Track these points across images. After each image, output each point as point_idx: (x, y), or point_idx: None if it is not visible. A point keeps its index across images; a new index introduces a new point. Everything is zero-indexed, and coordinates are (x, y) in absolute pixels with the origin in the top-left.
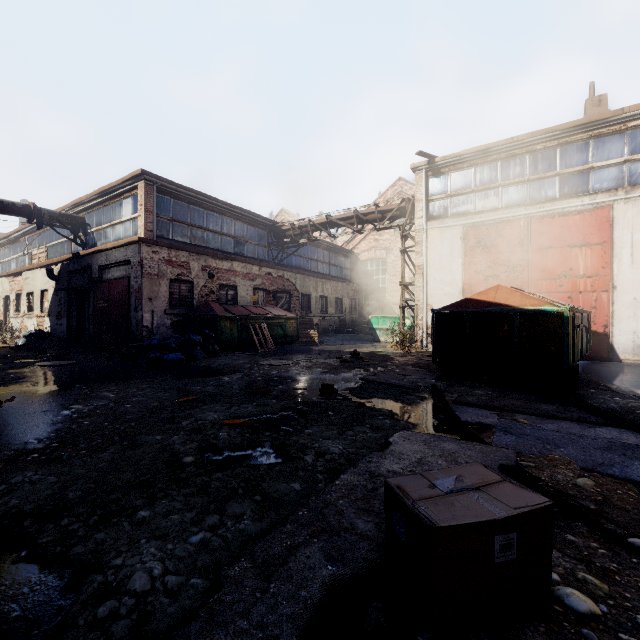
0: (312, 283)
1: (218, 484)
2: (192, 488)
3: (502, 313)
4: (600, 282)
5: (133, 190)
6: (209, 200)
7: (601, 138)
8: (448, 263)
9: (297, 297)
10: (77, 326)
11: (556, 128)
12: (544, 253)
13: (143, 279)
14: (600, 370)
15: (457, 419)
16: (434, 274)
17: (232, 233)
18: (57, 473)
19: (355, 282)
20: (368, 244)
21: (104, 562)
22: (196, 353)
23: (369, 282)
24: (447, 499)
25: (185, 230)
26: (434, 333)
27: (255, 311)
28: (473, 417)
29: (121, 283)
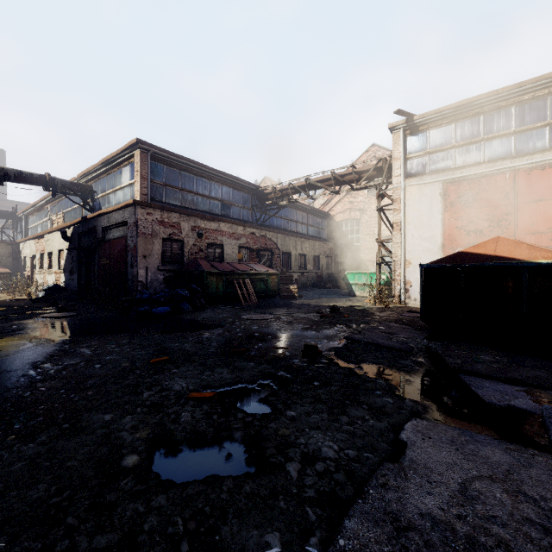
0: (292, 242)
1: (155, 523)
2: (112, 534)
3: (506, 267)
4: None
5: (131, 158)
6: (198, 166)
7: None
8: (427, 219)
9: (278, 255)
10: (85, 281)
11: (547, 75)
12: (533, 206)
13: (138, 238)
14: None
15: (479, 399)
16: (412, 230)
17: (219, 197)
18: None
19: (331, 241)
20: (343, 206)
21: None
22: (183, 307)
23: (344, 241)
24: None
25: (177, 194)
26: (423, 289)
27: (239, 267)
28: (497, 396)
29: (120, 242)
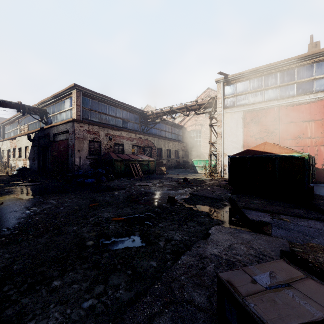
0: (162, 142)
1: (106, 261)
2: (89, 264)
3: (268, 157)
4: (320, 141)
5: (70, 94)
6: (109, 99)
7: (320, 62)
8: (235, 131)
9: (155, 150)
10: (42, 165)
11: (295, 57)
12: (288, 125)
13: (75, 140)
14: (321, 189)
15: (247, 218)
16: (227, 137)
17: (121, 117)
18: (11, 251)
19: (185, 142)
20: (191, 122)
21: (23, 323)
22: (102, 179)
23: (192, 142)
24: (269, 296)
25: (97, 115)
26: (229, 168)
27: (133, 157)
28: (256, 217)
29: (64, 142)
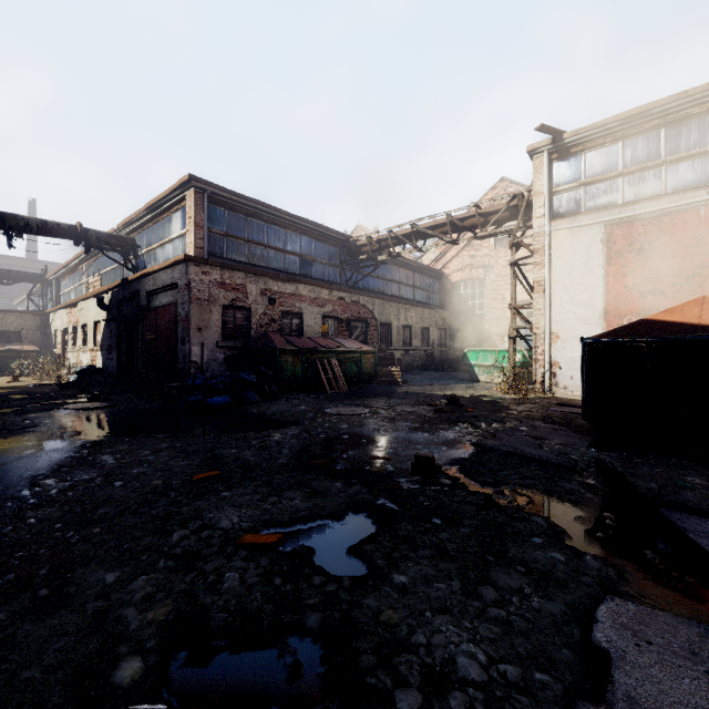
0: (393, 310)
1: None
2: None
3: None
4: None
5: (182, 201)
6: (270, 211)
7: None
8: (582, 276)
9: (375, 327)
10: (127, 361)
11: None
12: None
13: (191, 305)
14: None
15: None
16: (561, 292)
17: (297, 250)
18: None
19: (445, 308)
20: (461, 262)
21: None
22: (248, 396)
23: (462, 308)
24: None
25: (242, 247)
26: (586, 374)
27: (324, 343)
28: None
29: (168, 311)
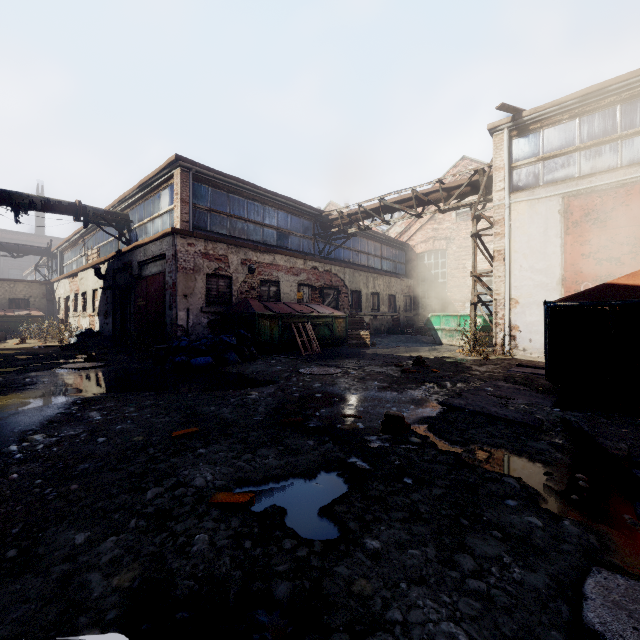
0: (362, 278)
1: None
2: None
3: None
4: None
5: (170, 179)
6: (249, 188)
7: None
8: (540, 245)
9: (346, 294)
10: (121, 325)
11: None
12: None
13: (177, 274)
14: None
15: None
16: (520, 260)
17: (275, 224)
18: None
19: (410, 277)
20: (425, 234)
21: None
22: (228, 357)
23: (426, 277)
24: None
25: (224, 221)
26: (549, 336)
27: (299, 309)
28: None
29: (157, 279)
